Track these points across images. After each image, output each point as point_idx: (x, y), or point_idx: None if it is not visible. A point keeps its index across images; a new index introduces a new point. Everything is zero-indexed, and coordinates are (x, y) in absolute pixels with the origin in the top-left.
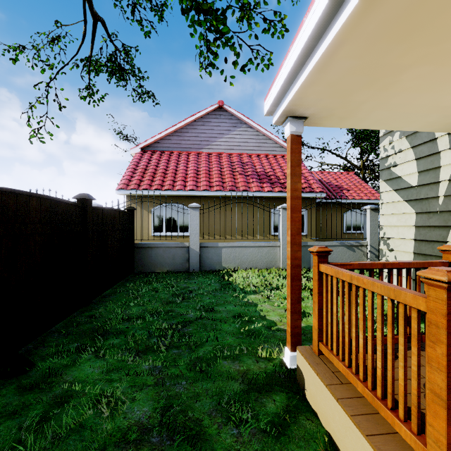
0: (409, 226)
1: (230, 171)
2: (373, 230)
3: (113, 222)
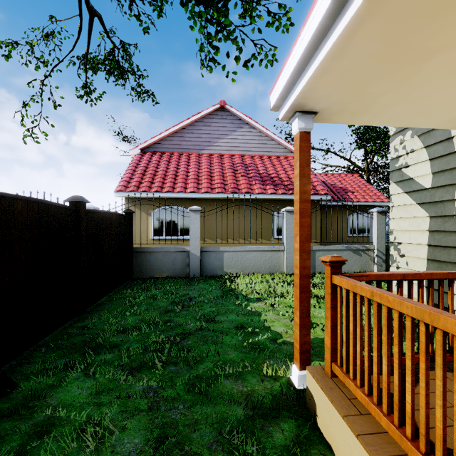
0: (422, 231)
1: (232, 173)
2: (380, 234)
3: (110, 226)
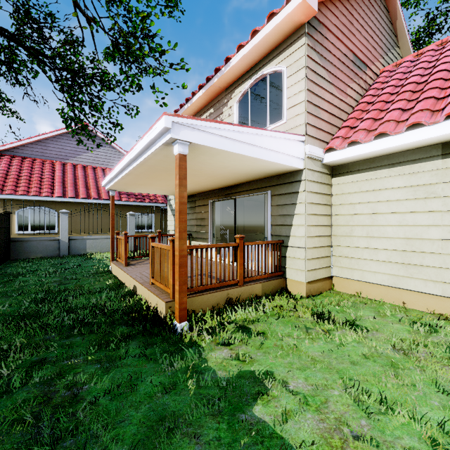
0: (173, 225)
1: (95, 183)
2: None
3: (1, 222)
